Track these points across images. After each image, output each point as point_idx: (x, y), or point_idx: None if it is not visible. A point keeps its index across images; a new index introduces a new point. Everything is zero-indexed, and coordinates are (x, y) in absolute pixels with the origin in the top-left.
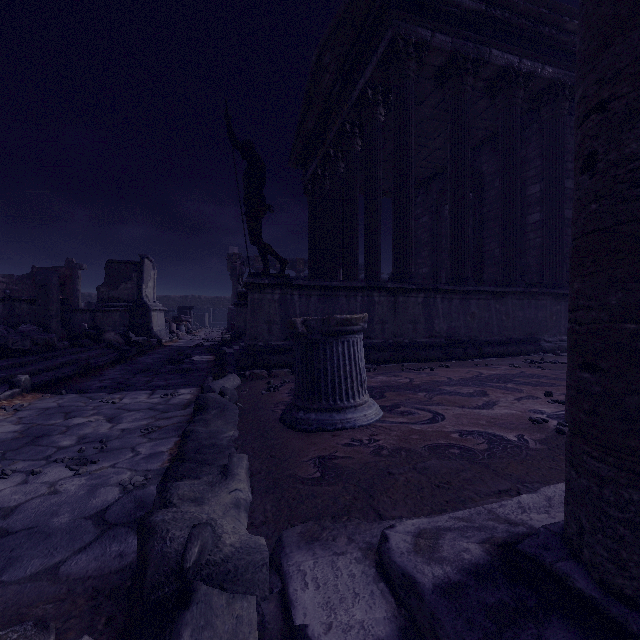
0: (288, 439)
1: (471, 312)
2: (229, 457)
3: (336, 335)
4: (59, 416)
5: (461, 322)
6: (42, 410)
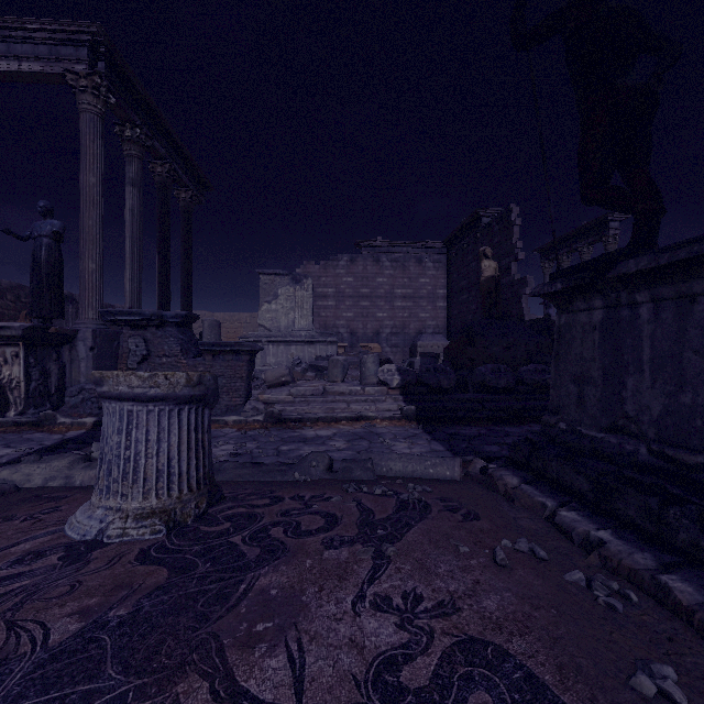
0: None
1: None
2: None
3: None
4: (352, 438)
5: None
6: (367, 432)
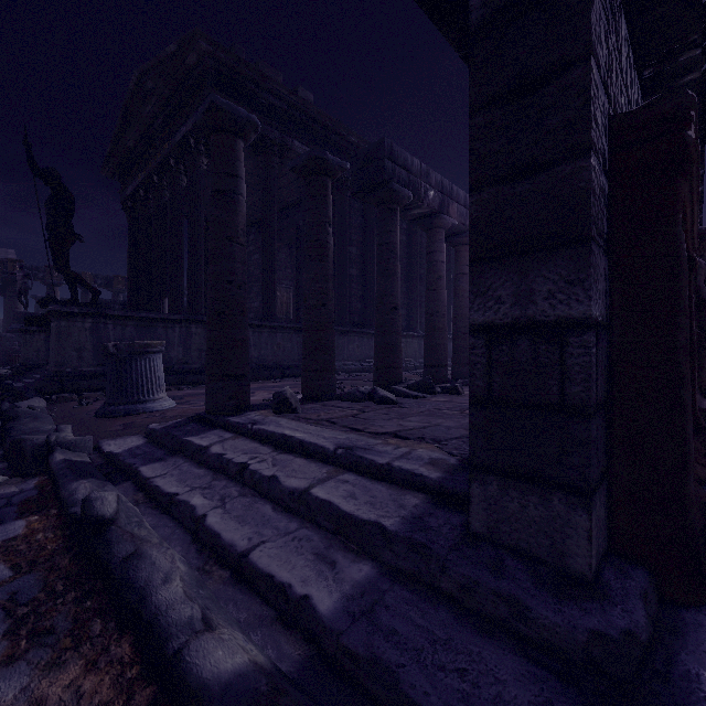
0: (102, 422)
1: (278, 343)
2: (58, 426)
3: (140, 354)
4: None
5: (269, 351)
6: None
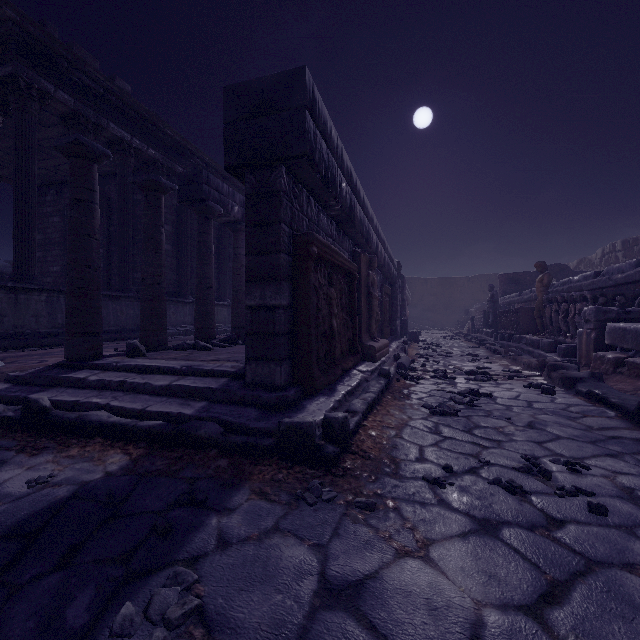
0: None
1: None
2: None
3: None
4: None
5: None
6: None
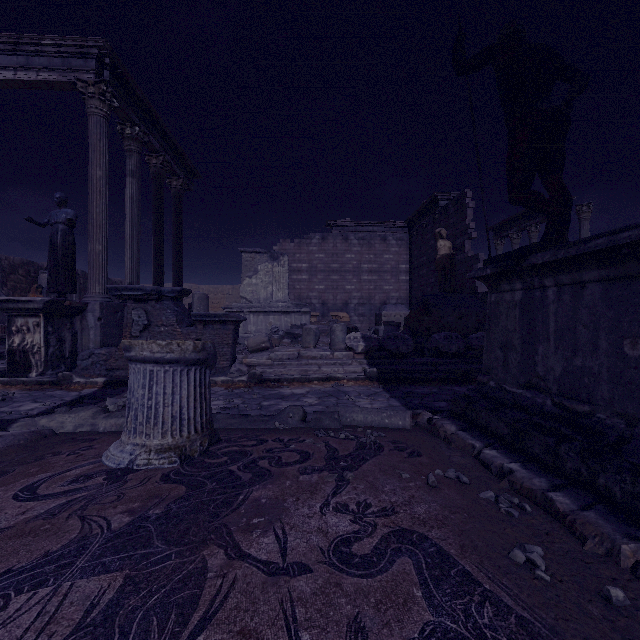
0: None
1: None
2: None
3: None
4: (322, 395)
5: None
6: (336, 390)
